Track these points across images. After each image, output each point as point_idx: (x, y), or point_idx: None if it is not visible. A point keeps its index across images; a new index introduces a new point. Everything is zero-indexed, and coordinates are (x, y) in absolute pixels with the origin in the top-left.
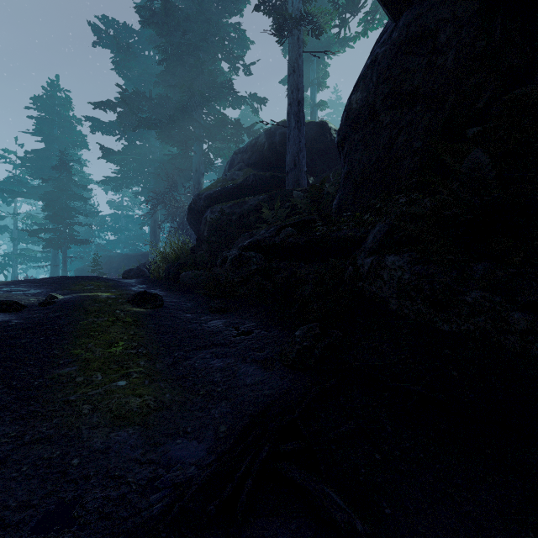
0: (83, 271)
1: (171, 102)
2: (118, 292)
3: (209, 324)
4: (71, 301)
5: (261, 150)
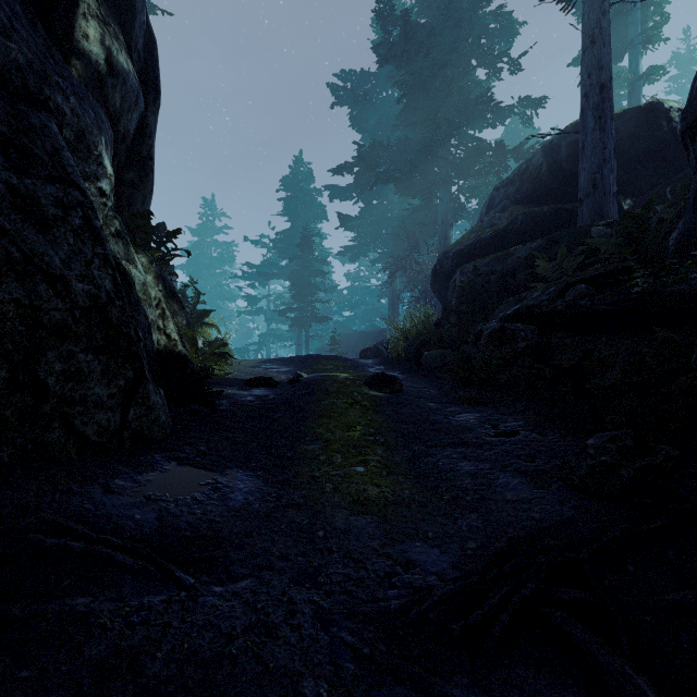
0: (322, 351)
1: (412, 143)
2: (356, 373)
3: (457, 418)
4: (313, 380)
5: (536, 175)
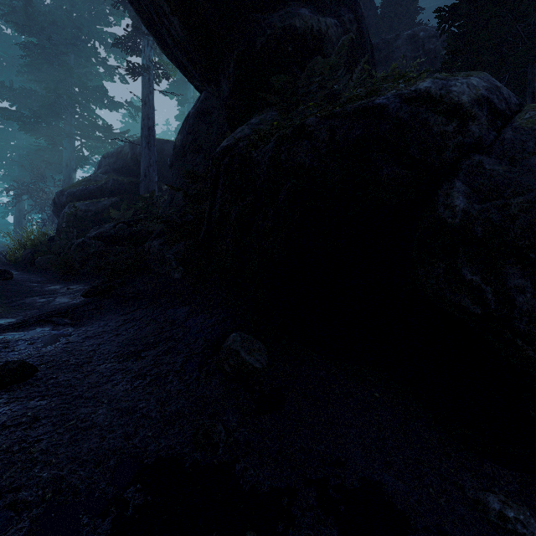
0: None
1: (37, 96)
2: None
3: (49, 288)
4: None
5: (125, 158)
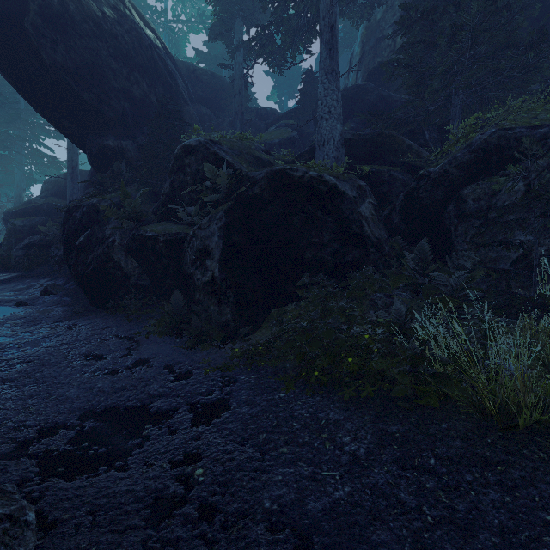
0: None
1: None
2: None
3: None
4: None
5: (60, 185)
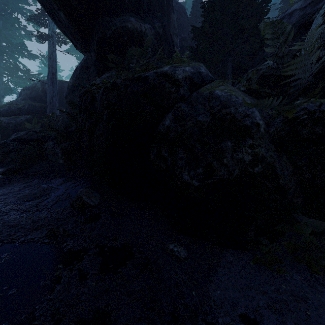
0: None
1: None
2: None
3: None
4: None
5: (38, 91)
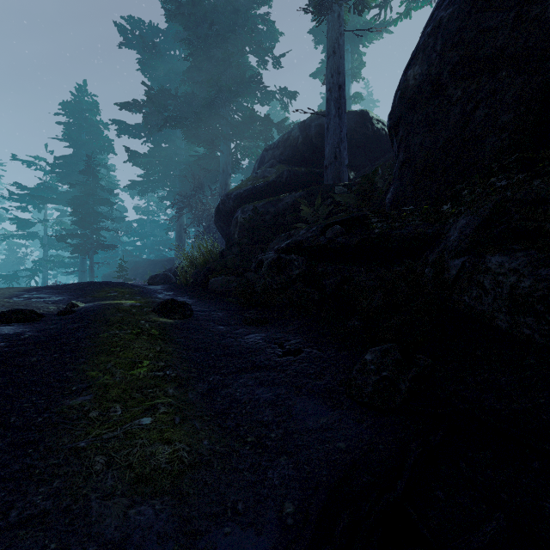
0: (110, 277)
1: (198, 99)
2: (144, 299)
3: (246, 339)
4: (91, 310)
5: (295, 144)
